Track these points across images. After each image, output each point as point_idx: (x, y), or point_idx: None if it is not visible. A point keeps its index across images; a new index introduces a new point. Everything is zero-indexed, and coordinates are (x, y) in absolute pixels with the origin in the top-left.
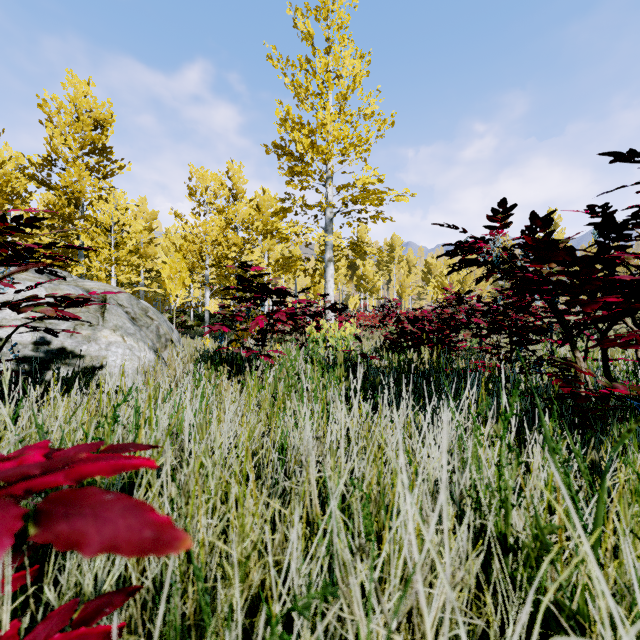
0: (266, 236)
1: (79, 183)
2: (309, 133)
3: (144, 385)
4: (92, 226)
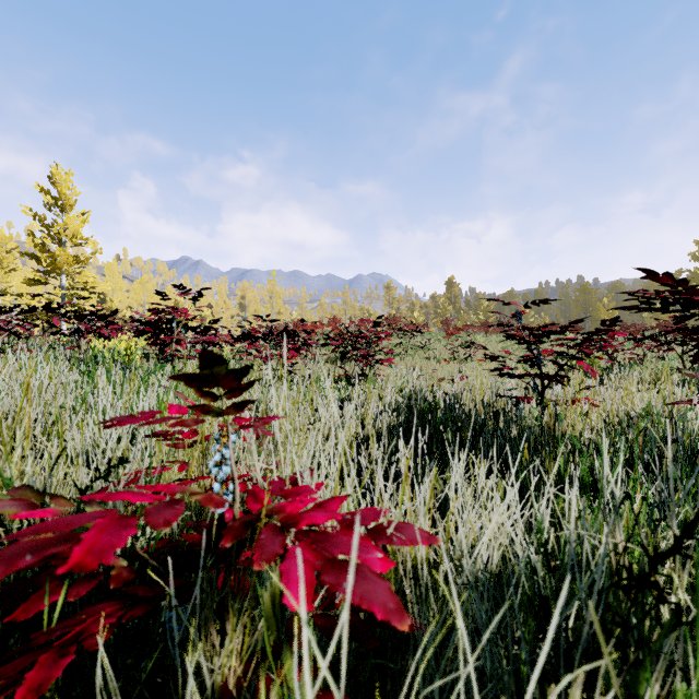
0: None
1: None
2: (50, 257)
3: None
4: None
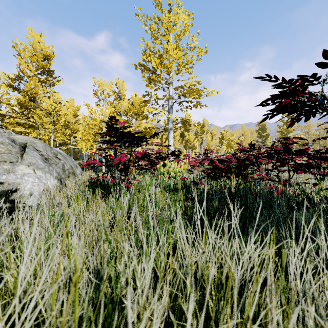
0: (137, 119)
1: (35, 89)
2: (159, 56)
3: (45, 203)
4: (41, 111)
